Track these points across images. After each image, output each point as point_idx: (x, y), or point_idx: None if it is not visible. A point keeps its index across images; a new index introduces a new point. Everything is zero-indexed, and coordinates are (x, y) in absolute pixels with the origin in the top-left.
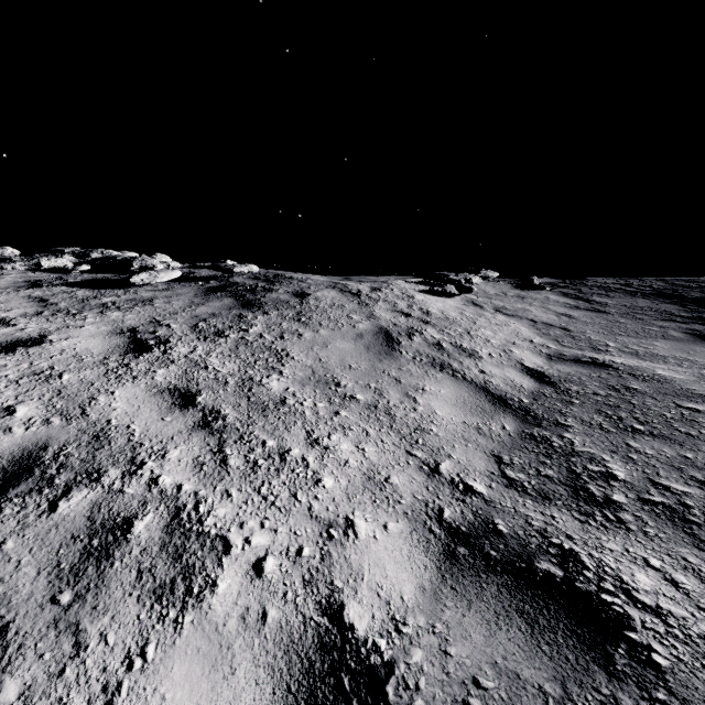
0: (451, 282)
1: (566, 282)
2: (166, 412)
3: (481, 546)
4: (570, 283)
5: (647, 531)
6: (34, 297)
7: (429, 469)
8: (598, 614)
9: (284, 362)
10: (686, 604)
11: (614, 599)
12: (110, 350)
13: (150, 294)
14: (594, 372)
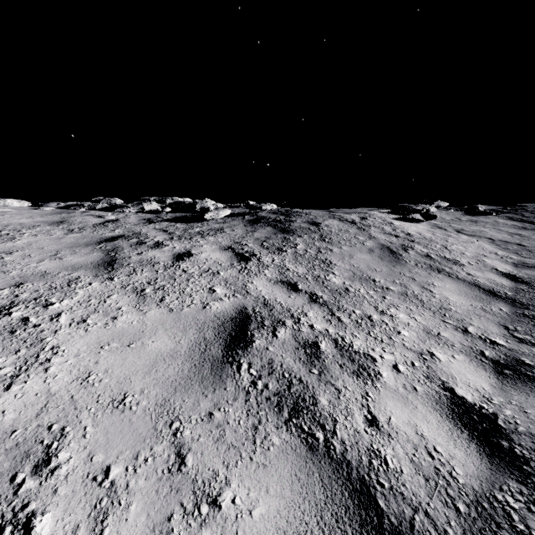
0: (415, 211)
1: (507, 208)
2: (288, 293)
3: (519, 370)
4: (511, 209)
5: None
6: (159, 229)
7: (461, 330)
8: None
9: (332, 267)
10: None
11: None
12: (230, 259)
13: (218, 225)
14: None
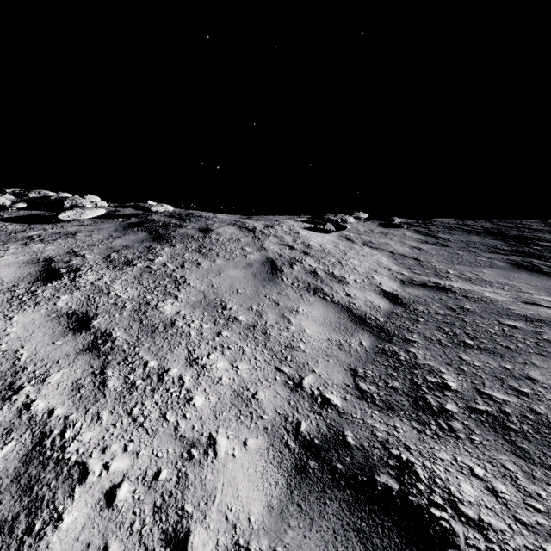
0: (330, 221)
1: (419, 222)
2: (59, 336)
3: (330, 459)
4: (422, 223)
5: (473, 439)
6: None
7: (293, 384)
8: (427, 530)
9: (181, 288)
10: (505, 515)
11: (441, 513)
12: (21, 278)
13: (75, 228)
14: (436, 295)
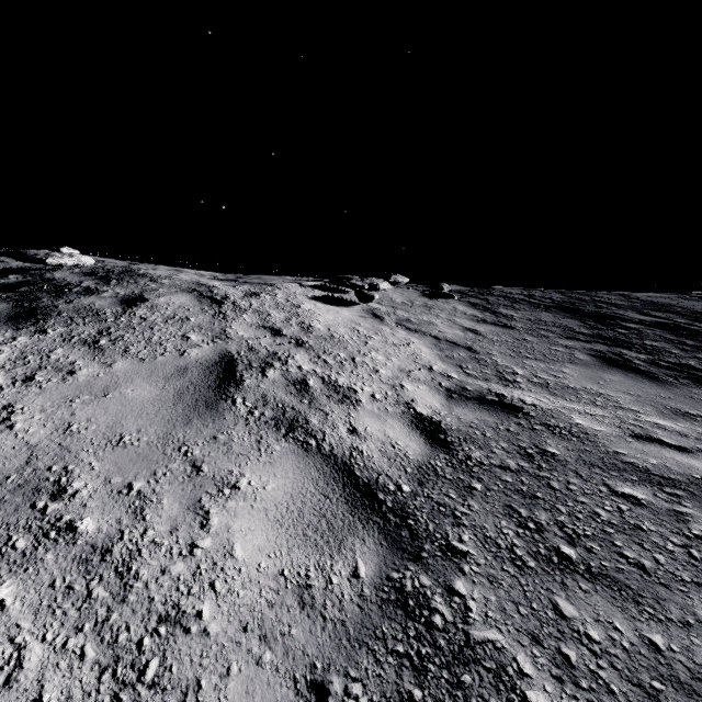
0: (353, 287)
1: (475, 291)
2: None
3: None
4: (478, 292)
5: None
6: None
7: None
8: None
9: None
10: None
11: None
12: None
13: None
14: (501, 422)
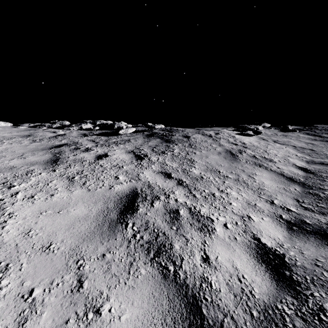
0: (249, 129)
1: (306, 128)
2: (165, 179)
3: (302, 227)
4: (308, 128)
5: None
6: (90, 140)
7: (270, 202)
8: None
9: (194, 163)
10: None
11: None
12: (131, 158)
13: (127, 138)
14: None
